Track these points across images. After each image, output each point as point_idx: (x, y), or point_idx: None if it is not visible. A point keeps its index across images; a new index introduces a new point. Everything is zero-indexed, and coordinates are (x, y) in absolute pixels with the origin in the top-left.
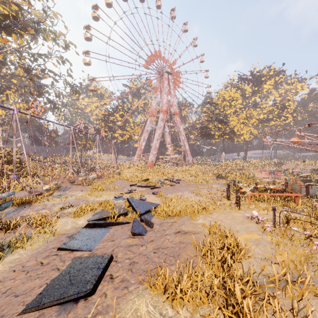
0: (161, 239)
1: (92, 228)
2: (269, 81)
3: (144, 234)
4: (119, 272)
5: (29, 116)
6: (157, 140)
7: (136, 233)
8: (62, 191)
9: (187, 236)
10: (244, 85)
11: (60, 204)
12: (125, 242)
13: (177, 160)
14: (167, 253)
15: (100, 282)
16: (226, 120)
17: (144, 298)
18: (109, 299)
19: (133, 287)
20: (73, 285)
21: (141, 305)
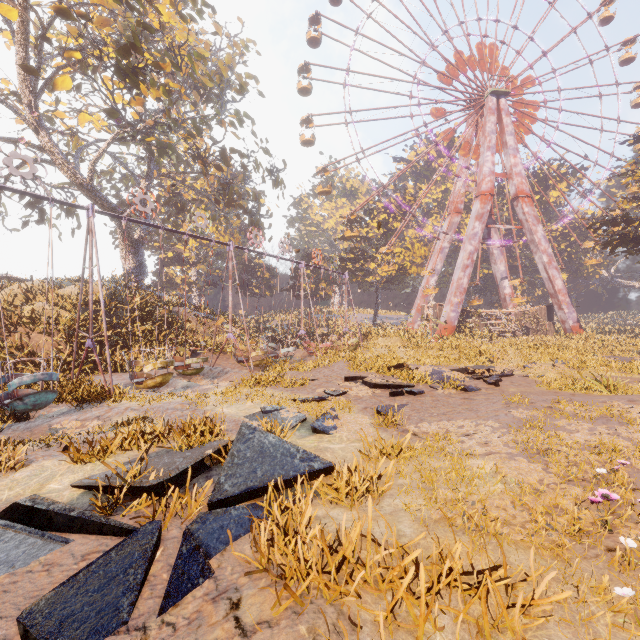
0: None
1: (12, 524)
2: None
3: None
4: None
5: (125, 221)
6: (463, 270)
7: (36, 632)
8: (211, 378)
9: None
10: None
11: (137, 411)
12: None
13: (526, 319)
14: None
15: None
16: None
17: None
18: None
19: None
20: None
21: None
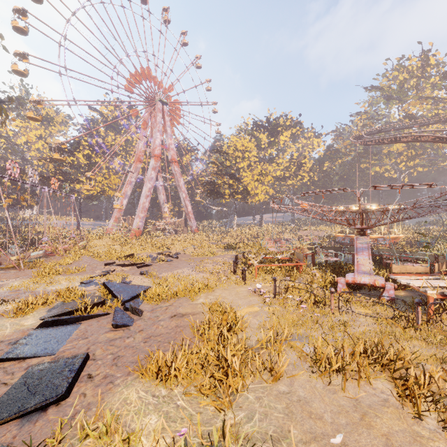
0: (153, 327)
1: (50, 327)
2: (286, 133)
3: (131, 325)
4: (100, 370)
5: None
6: (146, 198)
7: (120, 324)
8: None
9: (185, 318)
10: (259, 133)
11: None
12: (105, 337)
13: (176, 226)
14: (161, 340)
15: (75, 384)
16: (239, 176)
17: (134, 387)
18: (89, 397)
19: (120, 381)
20: (36, 395)
21: (131, 394)
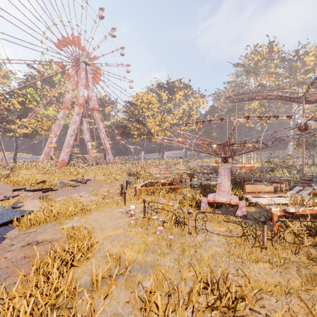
0: None
1: None
2: (180, 92)
3: None
4: None
5: None
6: (71, 137)
7: None
8: None
9: (39, 247)
10: (161, 91)
11: None
12: None
13: (97, 159)
14: None
15: None
16: (145, 122)
17: None
18: None
19: None
20: None
21: None
